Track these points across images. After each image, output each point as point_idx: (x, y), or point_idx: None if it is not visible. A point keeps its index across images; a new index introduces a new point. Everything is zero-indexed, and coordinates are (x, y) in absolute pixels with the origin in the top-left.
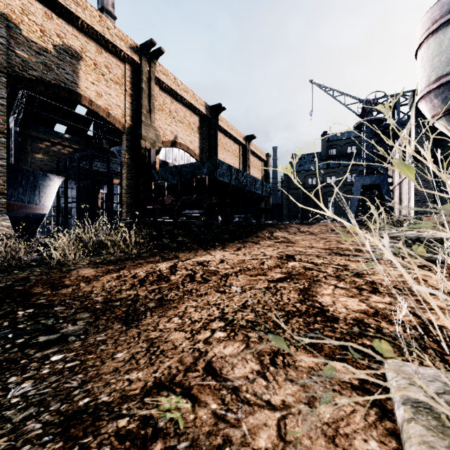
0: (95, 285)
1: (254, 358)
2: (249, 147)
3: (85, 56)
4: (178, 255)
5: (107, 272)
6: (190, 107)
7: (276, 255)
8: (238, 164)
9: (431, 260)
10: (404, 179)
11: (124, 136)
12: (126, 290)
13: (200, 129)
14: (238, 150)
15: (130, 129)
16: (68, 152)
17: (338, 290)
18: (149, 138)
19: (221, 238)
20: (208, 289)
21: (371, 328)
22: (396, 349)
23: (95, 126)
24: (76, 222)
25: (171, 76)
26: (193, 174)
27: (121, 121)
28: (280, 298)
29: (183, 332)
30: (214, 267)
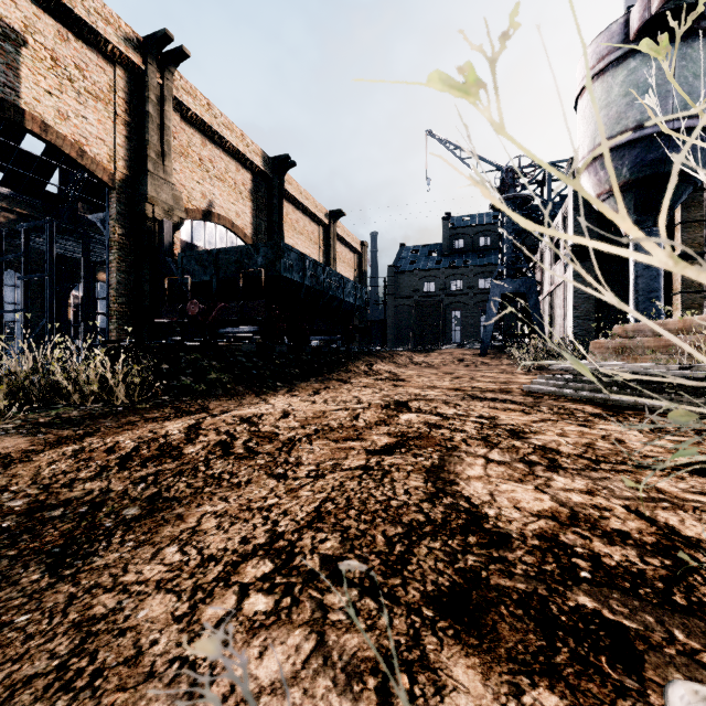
0: (19, 472)
1: (337, 690)
2: (334, 229)
3: (33, 41)
4: (209, 405)
5: (55, 443)
6: (237, 156)
7: (379, 402)
8: (316, 255)
9: (612, 405)
10: (558, 286)
11: (113, 194)
12: (87, 479)
13: (254, 194)
14: (316, 232)
15: (125, 183)
16: (7, 220)
17: (493, 466)
18: (161, 201)
19: (286, 374)
20: (254, 471)
21: (580, 558)
22: (651, 616)
23: (62, 177)
24: (22, 347)
25: (203, 99)
26: (240, 265)
27: (108, 168)
28: (390, 492)
29: (172, 597)
30: (271, 426)
